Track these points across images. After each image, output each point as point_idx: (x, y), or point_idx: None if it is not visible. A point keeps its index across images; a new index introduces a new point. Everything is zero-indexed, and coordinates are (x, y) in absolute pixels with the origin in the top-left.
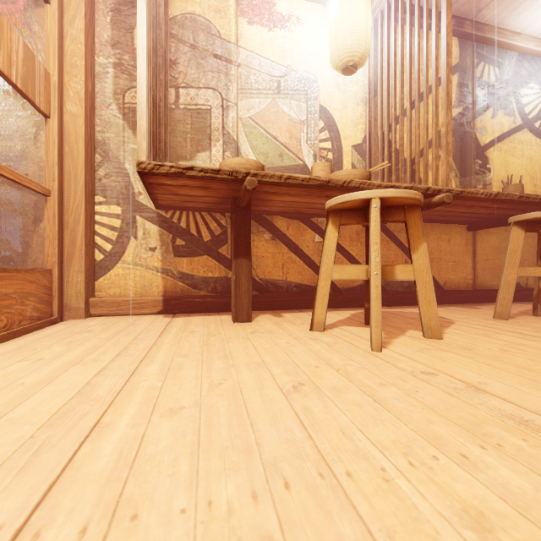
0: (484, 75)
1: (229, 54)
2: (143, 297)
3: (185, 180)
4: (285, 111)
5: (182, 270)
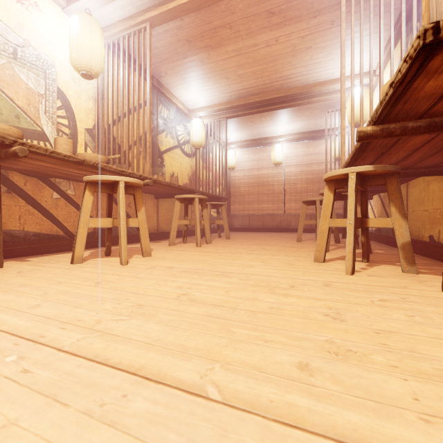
0: (162, 112)
1: None
2: None
3: None
4: (22, 78)
5: None
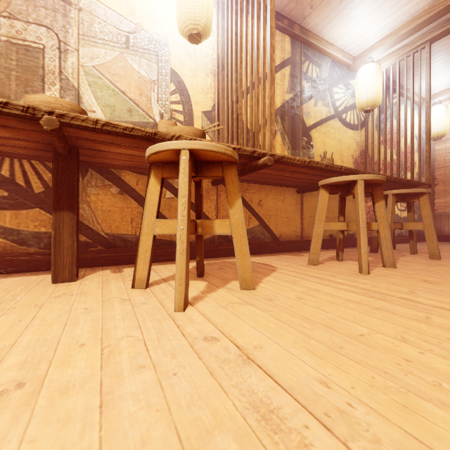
0: (309, 71)
1: None
2: None
3: None
4: (134, 67)
5: (3, 224)
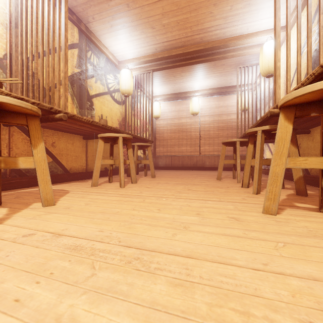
0: (92, 58)
1: None
2: None
3: None
4: None
5: None
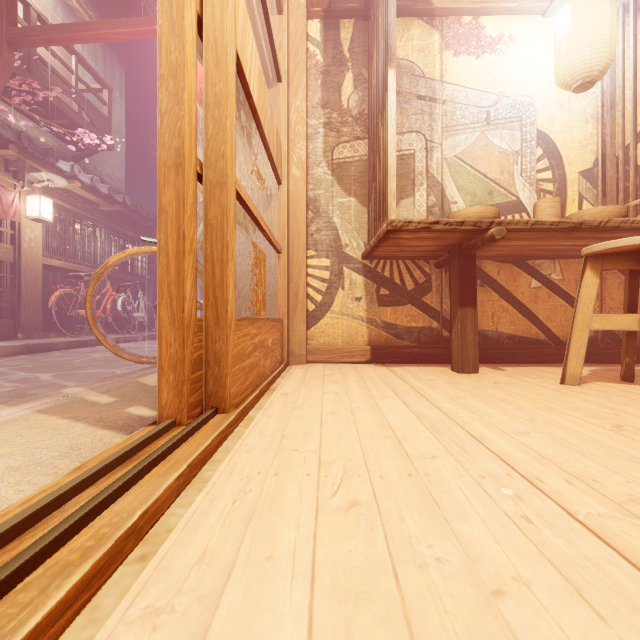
0: None
1: (433, 93)
2: (352, 346)
3: (425, 233)
4: (495, 143)
5: (385, 319)
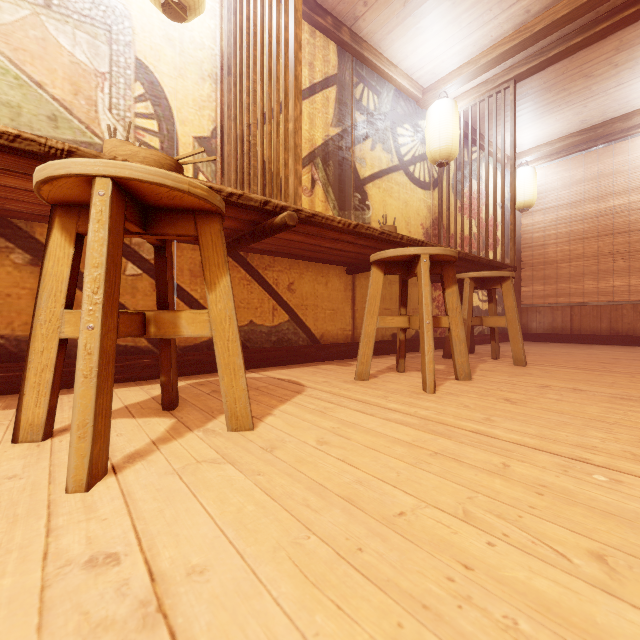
0: (364, 99)
1: None
2: None
3: None
4: (62, 43)
5: None
